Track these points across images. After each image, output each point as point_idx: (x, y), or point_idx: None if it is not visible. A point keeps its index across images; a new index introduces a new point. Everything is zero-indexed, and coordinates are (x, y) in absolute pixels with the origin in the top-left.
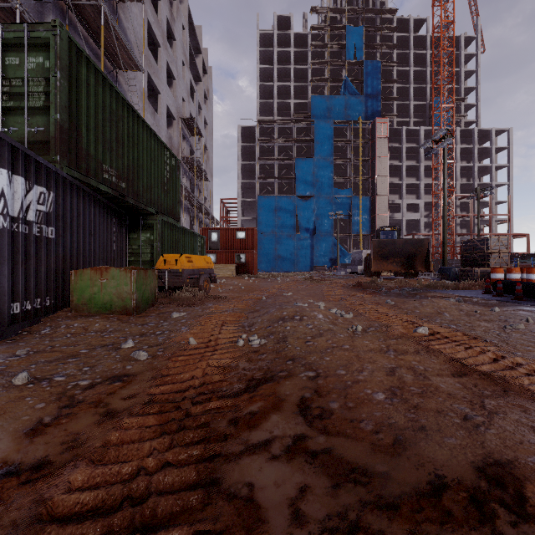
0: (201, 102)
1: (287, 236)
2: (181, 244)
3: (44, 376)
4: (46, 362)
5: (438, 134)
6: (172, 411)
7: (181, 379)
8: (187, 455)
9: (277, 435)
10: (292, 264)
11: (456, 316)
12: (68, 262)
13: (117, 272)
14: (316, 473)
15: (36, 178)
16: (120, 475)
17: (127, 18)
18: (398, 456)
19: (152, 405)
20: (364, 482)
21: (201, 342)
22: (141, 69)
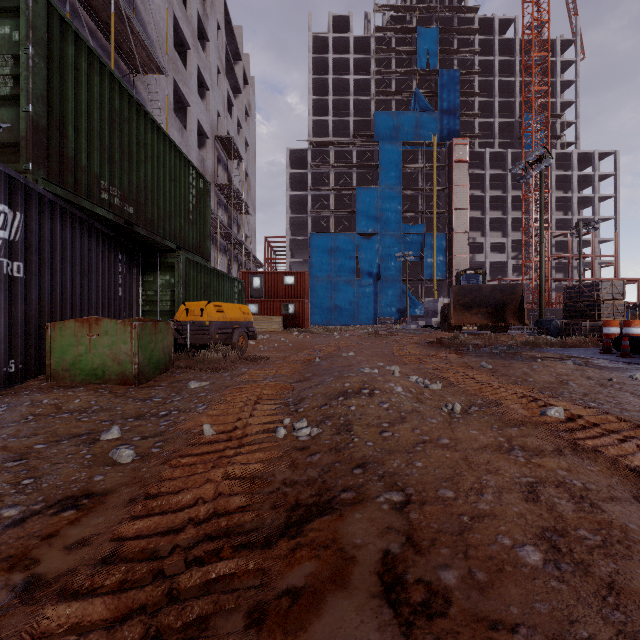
0: (240, 119)
1: (345, 282)
2: (212, 290)
3: None
4: None
5: (534, 154)
6: (143, 586)
7: (178, 505)
8: None
9: None
10: (352, 316)
11: (586, 387)
12: (47, 312)
13: (112, 326)
14: None
15: None
16: None
17: (147, 10)
18: None
19: (113, 564)
20: None
21: (222, 430)
22: (164, 72)
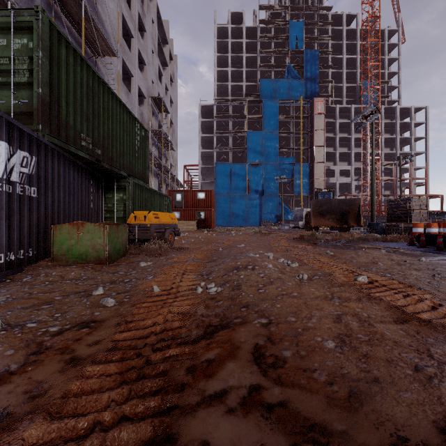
0: (167, 84)
1: (239, 197)
2: (150, 203)
3: (18, 323)
4: (22, 308)
5: (367, 110)
6: (133, 359)
7: (144, 326)
8: (144, 407)
9: (232, 386)
10: (244, 220)
11: (388, 265)
12: (50, 218)
13: (92, 227)
14: (273, 430)
15: (19, 144)
16: (76, 430)
17: (105, 13)
18: (355, 412)
19: (115, 351)
20: (323, 443)
21: (164, 289)
22: (117, 55)
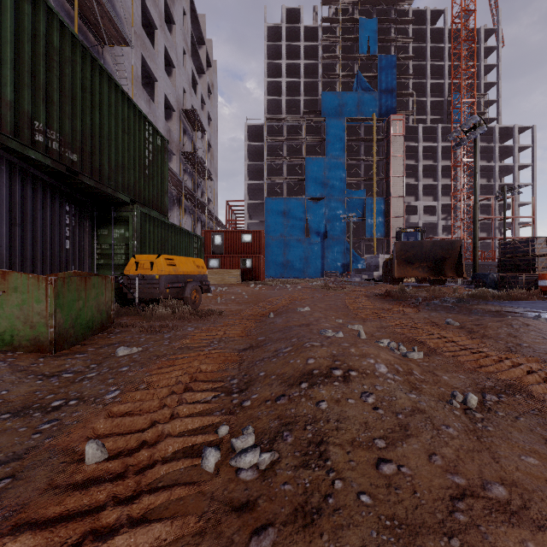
0: (204, 96)
1: (296, 241)
2: (170, 244)
3: None
4: None
5: (469, 122)
6: None
7: None
8: None
9: None
10: (302, 270)
11: None
12: None
13: (22, 281)
14: None
15: None
16: None
17: None
18: None
19: None
20: None
21: (120, 449)
22: (130, 44)
